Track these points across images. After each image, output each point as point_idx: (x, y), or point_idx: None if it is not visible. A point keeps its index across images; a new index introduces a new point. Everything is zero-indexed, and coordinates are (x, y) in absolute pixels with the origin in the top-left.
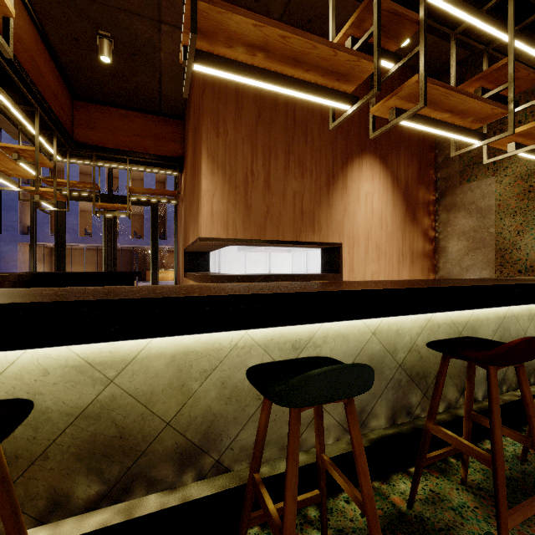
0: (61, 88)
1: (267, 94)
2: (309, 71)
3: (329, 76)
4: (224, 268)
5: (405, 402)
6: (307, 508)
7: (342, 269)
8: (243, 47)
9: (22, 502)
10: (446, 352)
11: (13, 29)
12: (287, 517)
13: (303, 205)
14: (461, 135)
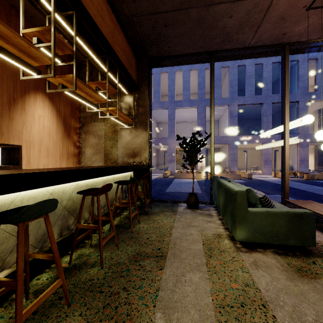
0: None
1: None
2: (9, 44)
3: (23, 53)
4: None
5: (66, 224)
6: (12, 296)
7: (21, 162)
8: None
9: None
10: (84, 193)
11: None
12: (20, 270)
13: None
14: (90, 105)
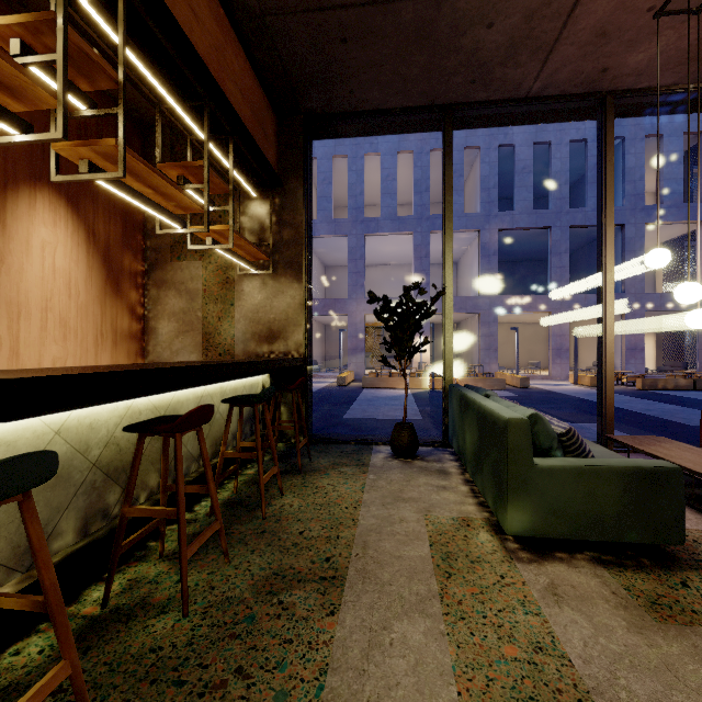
0: None
1: None
2: None
3: None
4: None
5: (101, 505)
6: None
7: None
8: None
9: None
10: (141, 431)
11: None
12: None
13: None
14: (165, 217)
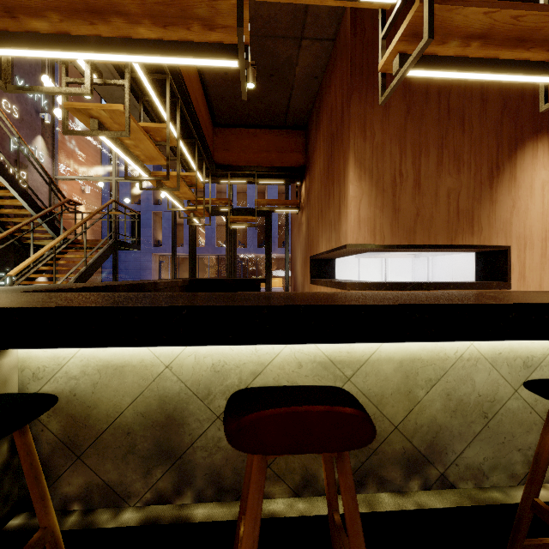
0: (208, 118)
1: (417, 86)
2: (531, 48)
3: None
4: (336, 275)
5: None
6: None
7: (510, 276)
8: (458, 40)
9: (283, 473)
10: None
11: (188, 76)
12: None
13: (458, 203)
14: None
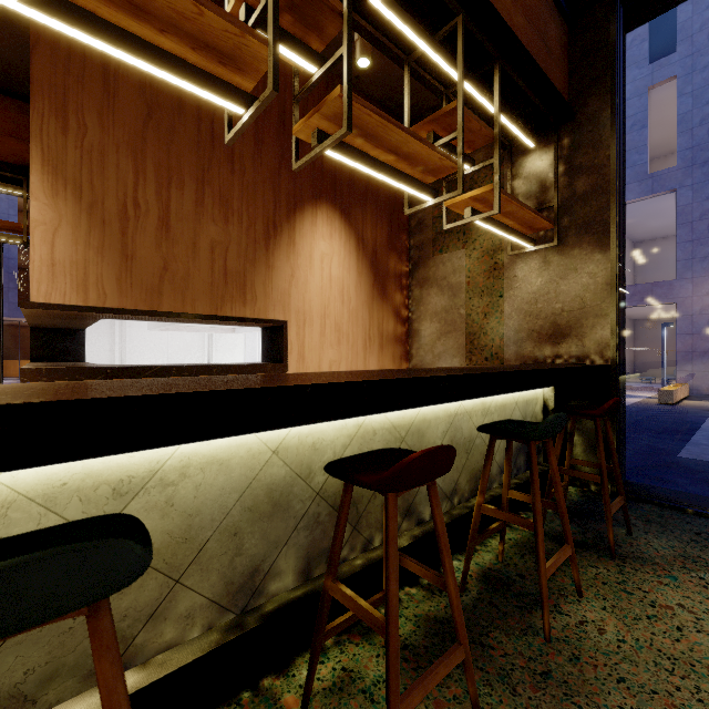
0: None
1: (165, 84)
2: (167, 33)
3: (206, 52)
4: (131, 356)
5: (325, 544)
6: None
7: (287, 357)
8: None
9: None
10: (340, 477)
11: None
12: None
13: (227, 262)
14: (410, 187)
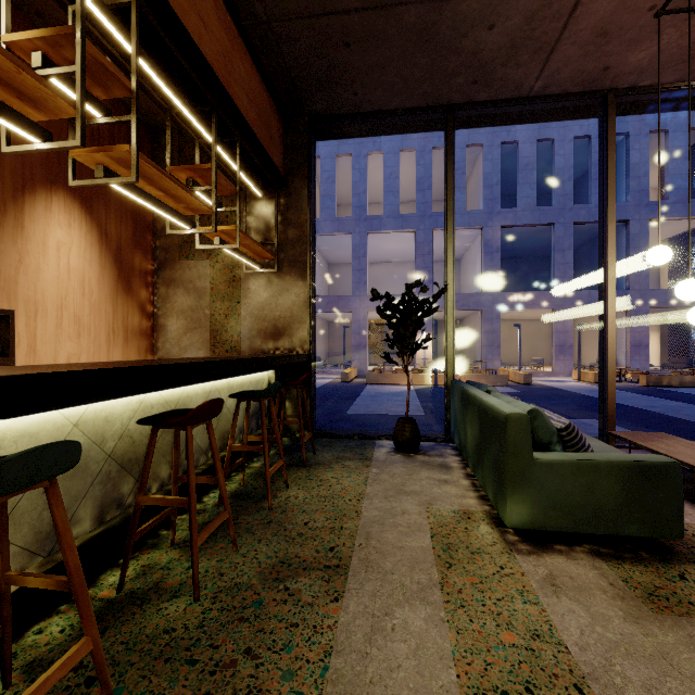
0: None
1: None
2: None
3: (5, 87)
4: None
5: (115, 495)
6: None
7: (15, 350)
8: None
9: None
10: (155, 423)
11: None
12: None
13: None
14: (175, 219)
